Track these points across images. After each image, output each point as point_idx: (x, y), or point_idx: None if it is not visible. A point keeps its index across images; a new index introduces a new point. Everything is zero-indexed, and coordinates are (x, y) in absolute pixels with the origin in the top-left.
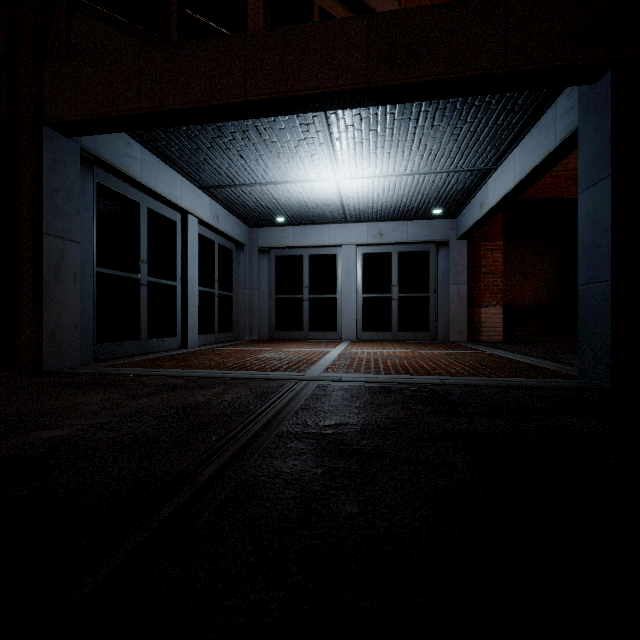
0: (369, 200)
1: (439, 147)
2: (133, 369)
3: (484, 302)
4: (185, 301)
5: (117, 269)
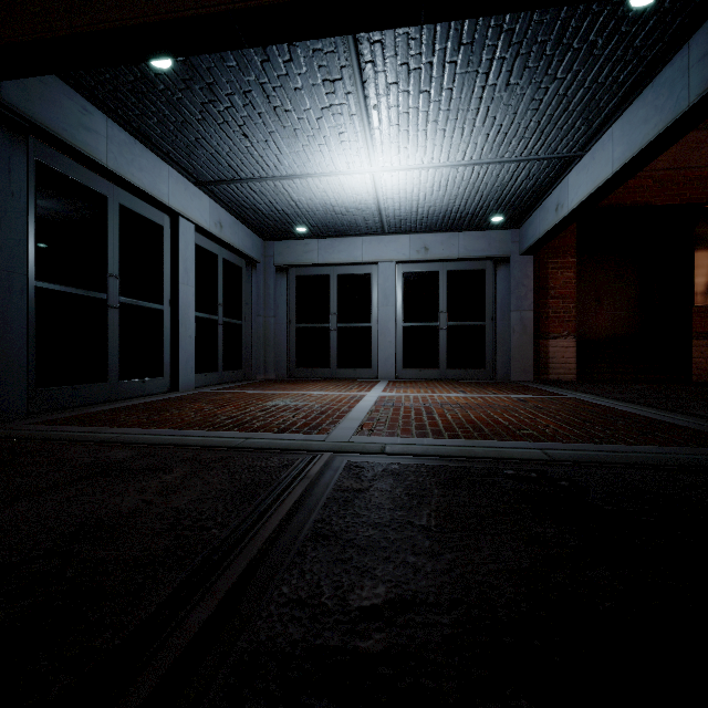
0: (413, 203)
1: (512, 121)
2: (73, 428)
3: (552, 332)
4: (175, 330)
5: (70, 284)
